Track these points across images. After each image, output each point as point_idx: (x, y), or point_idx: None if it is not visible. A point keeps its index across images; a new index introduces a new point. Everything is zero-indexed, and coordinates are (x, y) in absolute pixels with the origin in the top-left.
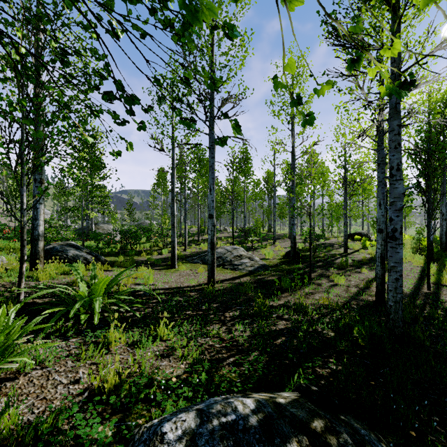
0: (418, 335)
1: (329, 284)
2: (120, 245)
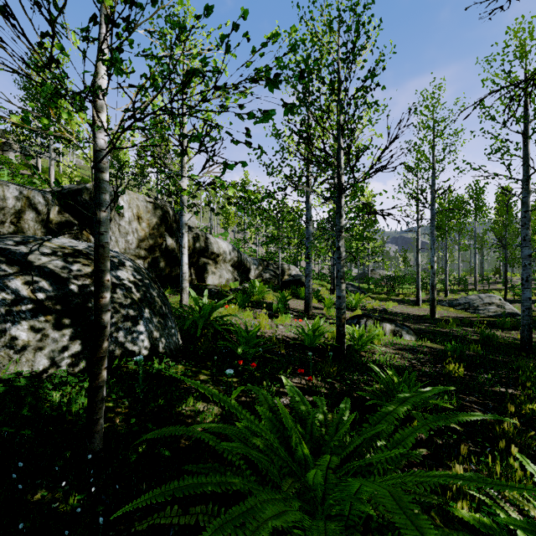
0: None
1: None
2: (386, 288)
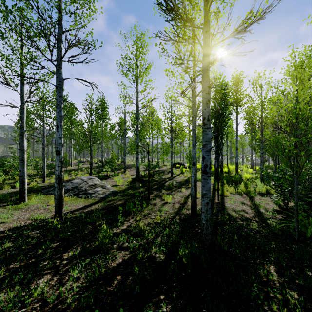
0: (219, 242)
1: (161, 203)
2: None
